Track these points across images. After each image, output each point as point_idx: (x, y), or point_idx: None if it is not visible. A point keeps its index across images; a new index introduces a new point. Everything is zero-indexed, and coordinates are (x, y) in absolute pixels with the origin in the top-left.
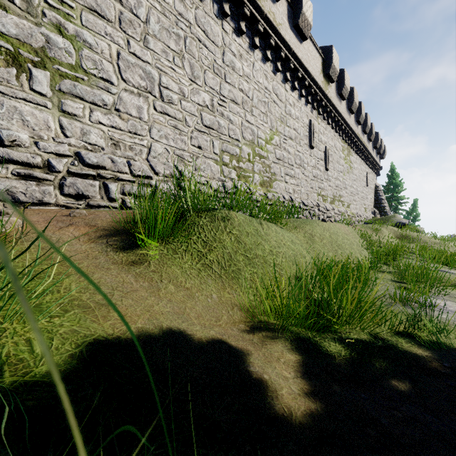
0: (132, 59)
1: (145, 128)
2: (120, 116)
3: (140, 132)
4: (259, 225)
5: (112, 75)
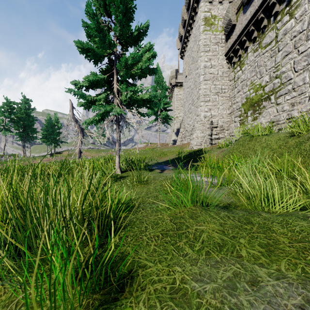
0: (300, 56)
1: (307, 86)
2: (295, 90)
3: (304, 91)
4: (249, 140)
5: (291, 75)
